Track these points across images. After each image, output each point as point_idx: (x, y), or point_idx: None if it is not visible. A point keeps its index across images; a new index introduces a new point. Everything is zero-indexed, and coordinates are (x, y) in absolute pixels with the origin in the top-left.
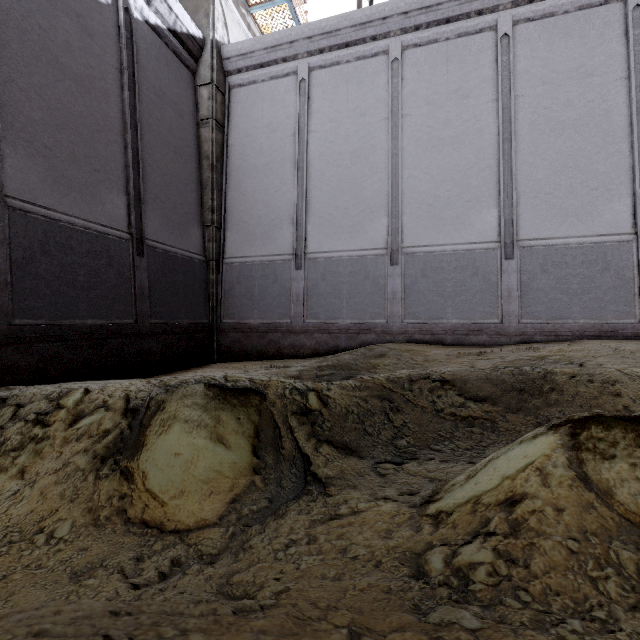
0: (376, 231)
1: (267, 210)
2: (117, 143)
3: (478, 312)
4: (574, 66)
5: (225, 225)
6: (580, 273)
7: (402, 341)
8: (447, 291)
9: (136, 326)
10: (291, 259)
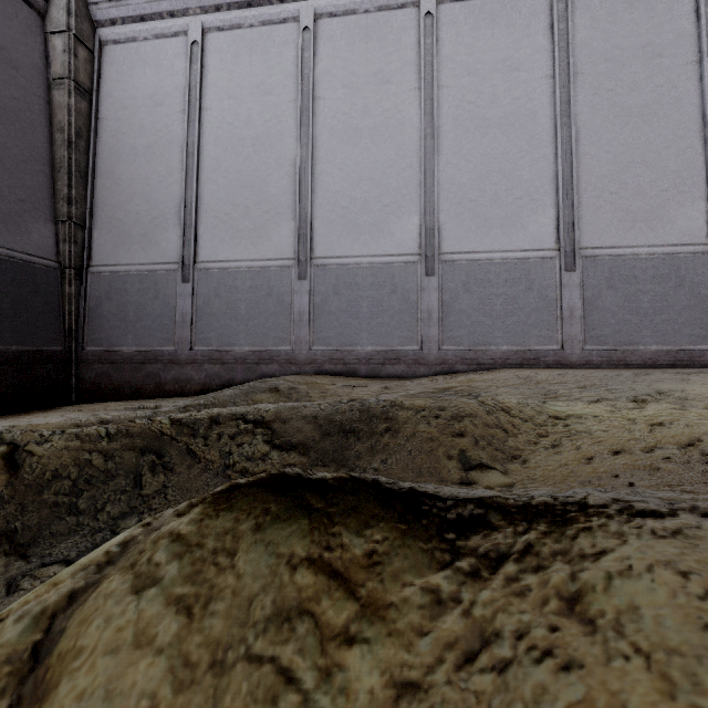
0: (282, 237)
1: (148, 205)
2: None
3: (396, 337)
4: (500, 58)
5: (92, 222)
6: (504, 293)
7: (310, 372)
8: (362, 312)
9: None
10: (177, 269)
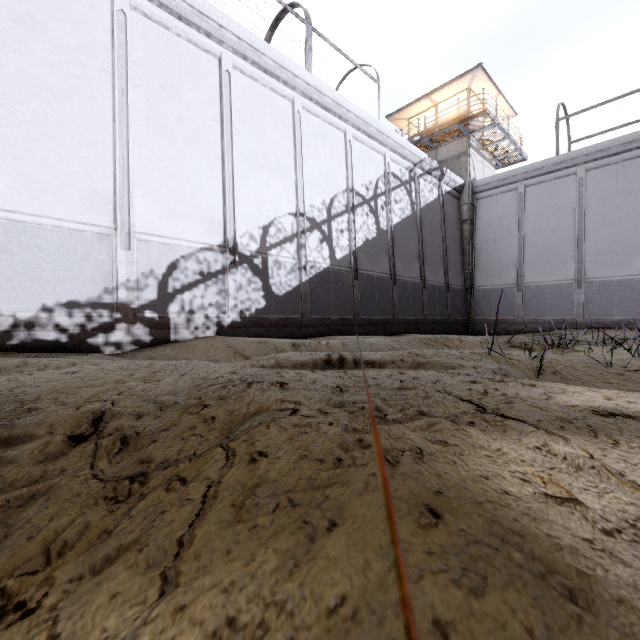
0: (567, 271)
1: (499, 262)
2: (441, 250)
3: (634, 312)
4: None
5: (474, 270)
6: None
7: (584, 328)
8: (614, 301)
9: (448, 320)
10: (514, 286)
